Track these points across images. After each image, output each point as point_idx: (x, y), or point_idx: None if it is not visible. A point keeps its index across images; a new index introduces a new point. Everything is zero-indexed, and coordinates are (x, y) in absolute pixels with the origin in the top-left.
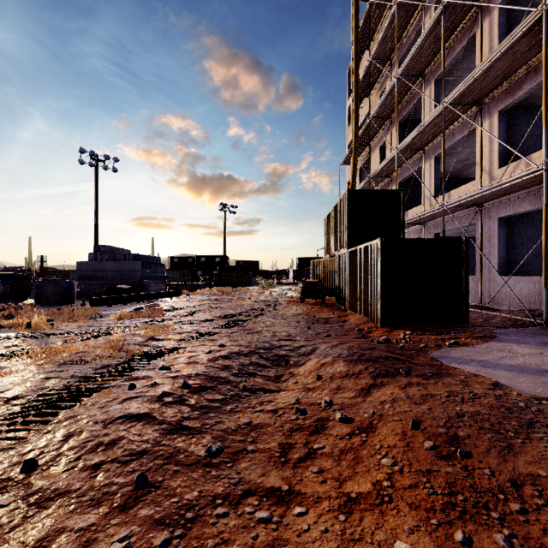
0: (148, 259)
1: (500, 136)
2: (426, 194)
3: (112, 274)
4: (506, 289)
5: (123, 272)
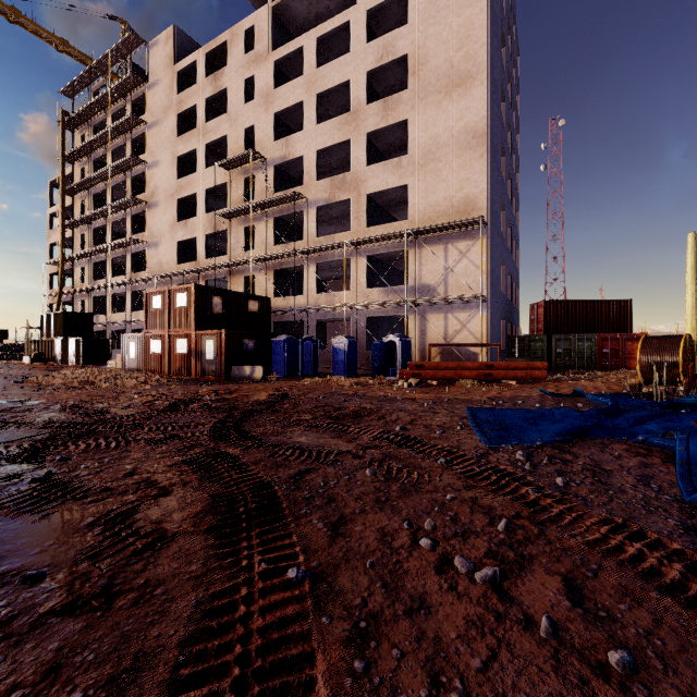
0: None
1: (132, 300)
2: (108, 310)
3: None
4: None
5: None
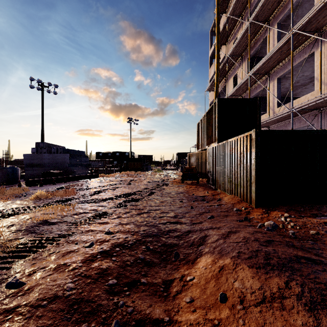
0: (75, 152)
1: None
2: (270, 106)
3: (48, 162)
4: None
5: (56, 161)
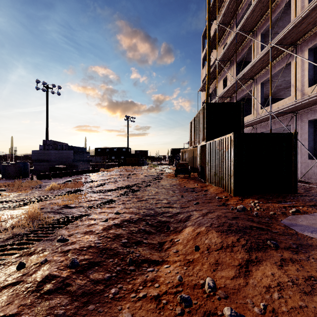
0: (78, 149)
1: (309, 65)
2: (255, 107)
3: (54, 158)
4: (314, 168)
5: (62, 157)
